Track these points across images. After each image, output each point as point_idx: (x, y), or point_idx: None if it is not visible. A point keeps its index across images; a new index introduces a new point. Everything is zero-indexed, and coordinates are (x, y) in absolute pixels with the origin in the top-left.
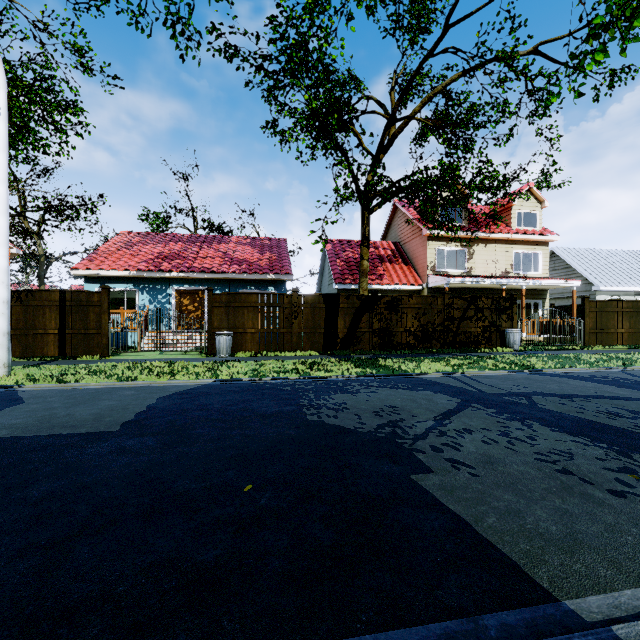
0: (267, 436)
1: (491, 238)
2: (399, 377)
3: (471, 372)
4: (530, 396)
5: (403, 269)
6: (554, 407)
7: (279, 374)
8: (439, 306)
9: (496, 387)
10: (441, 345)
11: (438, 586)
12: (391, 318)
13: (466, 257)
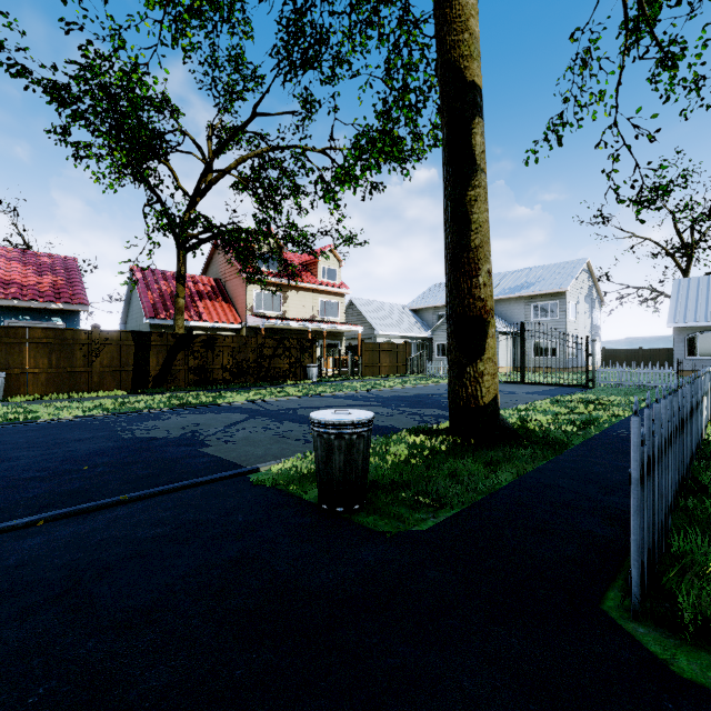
0: (89, 449)
1: (302, 286)
2: (209, 406)
3: (270, 399)
4: (297, 409)
5: (223, 307)
6: (305, 413)
7: (82, 413)
8: (253, 345)
9: (280, 406)
10: (255, 380)
11: (199, 473)
12: (208, 356)
13: (281, 301)
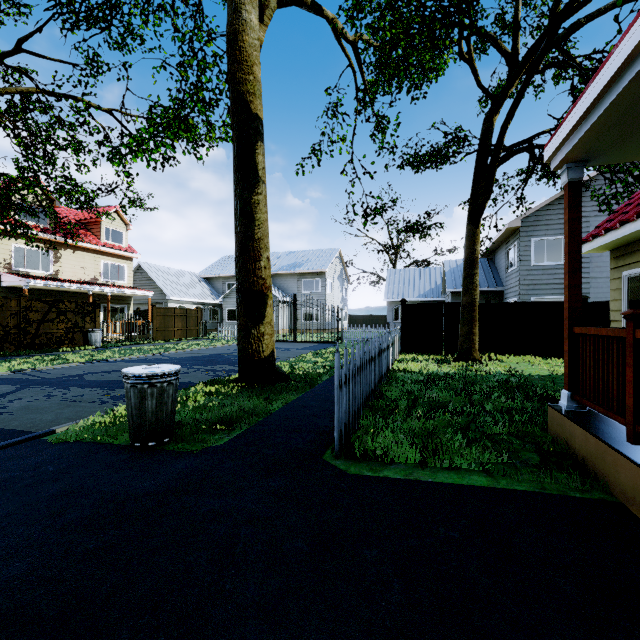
0: None
1: (80, 246)
2: None
3: (43, 367)
4: (83, 375)
5: None
6: (95, 378)
7: None
8: (14, 308)
9: (60, 374)
10: (17, 348)
11: None
12: None
13: (52, 260)
